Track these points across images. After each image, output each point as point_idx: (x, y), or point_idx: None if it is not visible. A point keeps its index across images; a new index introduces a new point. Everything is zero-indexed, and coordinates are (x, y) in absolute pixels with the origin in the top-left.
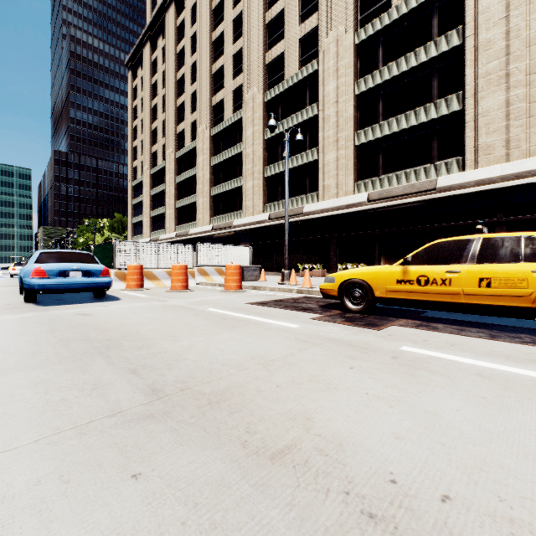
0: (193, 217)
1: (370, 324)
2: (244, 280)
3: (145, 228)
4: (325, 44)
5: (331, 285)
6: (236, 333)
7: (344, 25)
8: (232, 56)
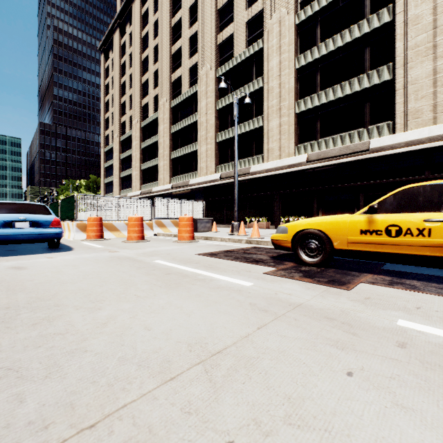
0: (155, 177)
1: (334, 281)
2: (197, 232)
3: (115, 187)
4: (269, 25)
5: (284, 235)
6: (176, 296)
7: (286, 7)
8: (188, 38)
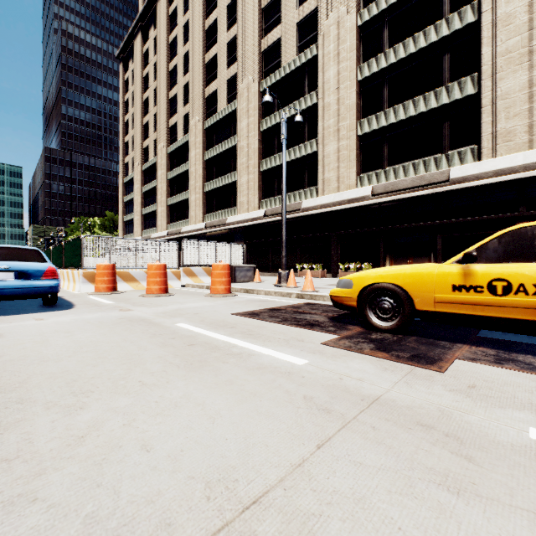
0: (185, 214)
1: (420, 357)
2: (236, 282)
3: (136, 226)
4: (325, 27)
5: (347, 291)
6: (198, 383)
7: (346, 5)
8: (226, 44)
